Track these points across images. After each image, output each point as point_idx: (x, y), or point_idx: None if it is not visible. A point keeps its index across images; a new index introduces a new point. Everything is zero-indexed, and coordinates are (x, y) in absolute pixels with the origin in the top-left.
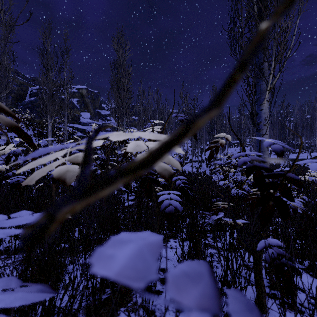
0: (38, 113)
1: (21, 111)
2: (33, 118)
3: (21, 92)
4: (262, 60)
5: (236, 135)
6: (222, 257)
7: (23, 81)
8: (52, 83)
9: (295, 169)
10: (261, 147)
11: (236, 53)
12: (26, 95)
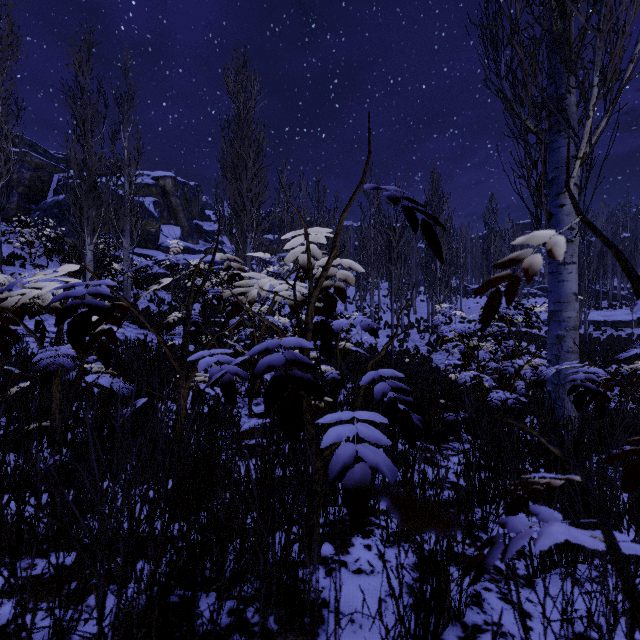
0: (72, 227)
1: (38, 222)
2: (63, 237)
3: (38, 184)
4: (563, 89)
5: (601, 235)
6: (509, 609)
7: (41, 161)
8: (94, 160)
9: (603, 342)
10: (560, 293)
11: (499, 76)
12: (47, 191)
